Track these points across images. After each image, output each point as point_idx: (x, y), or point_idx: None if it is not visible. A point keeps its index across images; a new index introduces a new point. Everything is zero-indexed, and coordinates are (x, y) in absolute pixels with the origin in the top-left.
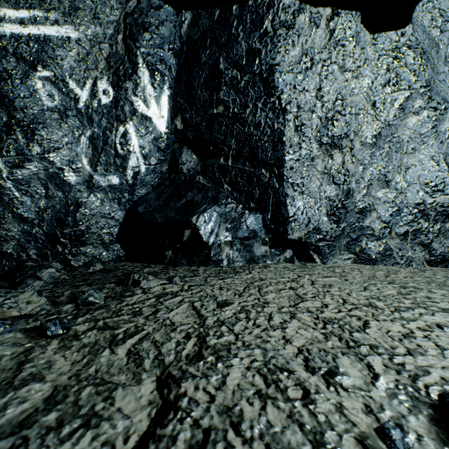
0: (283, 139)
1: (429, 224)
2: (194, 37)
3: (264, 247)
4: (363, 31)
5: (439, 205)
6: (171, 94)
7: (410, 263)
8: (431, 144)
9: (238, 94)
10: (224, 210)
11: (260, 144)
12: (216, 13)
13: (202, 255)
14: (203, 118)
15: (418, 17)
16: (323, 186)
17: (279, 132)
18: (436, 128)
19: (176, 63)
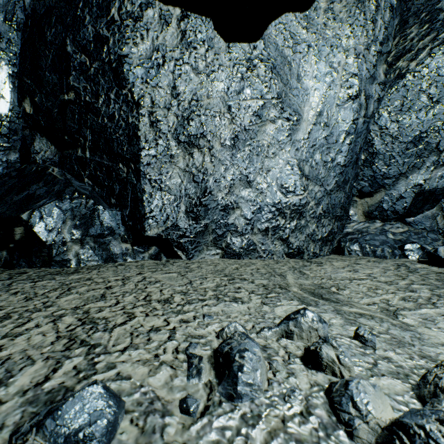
0: (139, 134)
1: (286, 221)
2: (40, 11)
3: (125, 244)
4: (218, 38)
5: (292, 205)
6: (15, 72)
7: (272, 256)
8: (289, 151)
9: (88, 81)
10: (70, 205)
11: (115, 137)
12: None
13: (42, 255)
14: (54, 103)
15: (271, 35)
16: (185, 184)
17: (134, 126)
18: (290, 137)
19: (19, 37)
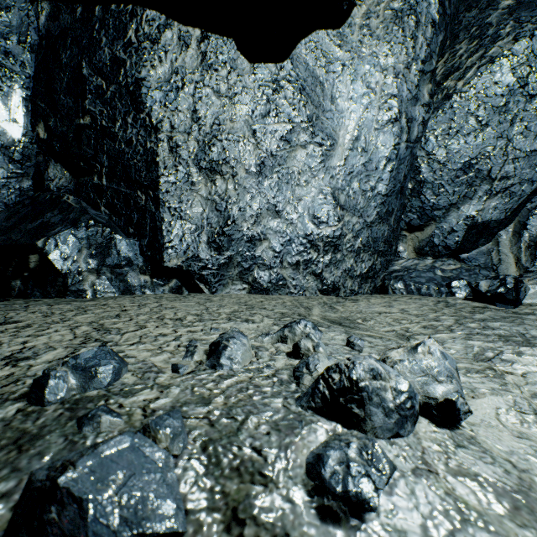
0: (157, 160)
1: (319, 254)
2: (55, 33)
3: (144, 276)
4: (241, 58)
5: (325, 236)
6: (28, 95)
7: (304, 292)
8: (322, 178)
9: (105, 105)
10: (86, 233)
11: (133, 163)
12: (78, 10)
13: (57, 284)
14: (69, 128)
15: (301, 54)
16: (207, 213)
17: (152, 151)
18: (323, 163)
19: (33, 59)
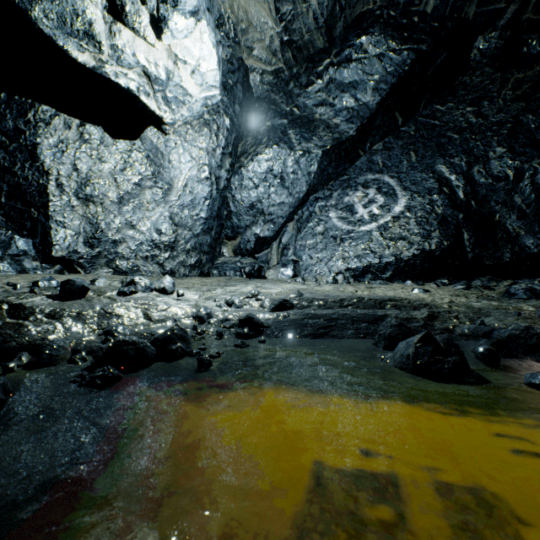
0: (48, 191)
1: (161, 252)
2: None
3: (36, 262)
4: (107, 137)
5: (165, 241)
6: None
7: (152, 274)
8: (164, 207)
9: (8, 154)
10: None
11: (29, 191)
12: None
13: None
14: None
15: (148, 135)
16: (83, 225)
17: (44, 186)
18: (164, 198)
19: None
